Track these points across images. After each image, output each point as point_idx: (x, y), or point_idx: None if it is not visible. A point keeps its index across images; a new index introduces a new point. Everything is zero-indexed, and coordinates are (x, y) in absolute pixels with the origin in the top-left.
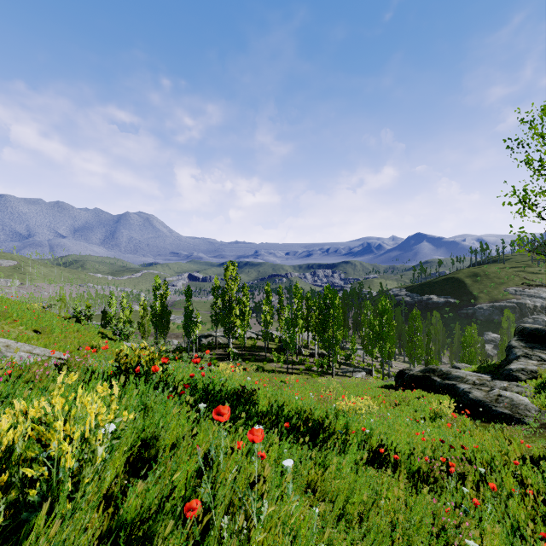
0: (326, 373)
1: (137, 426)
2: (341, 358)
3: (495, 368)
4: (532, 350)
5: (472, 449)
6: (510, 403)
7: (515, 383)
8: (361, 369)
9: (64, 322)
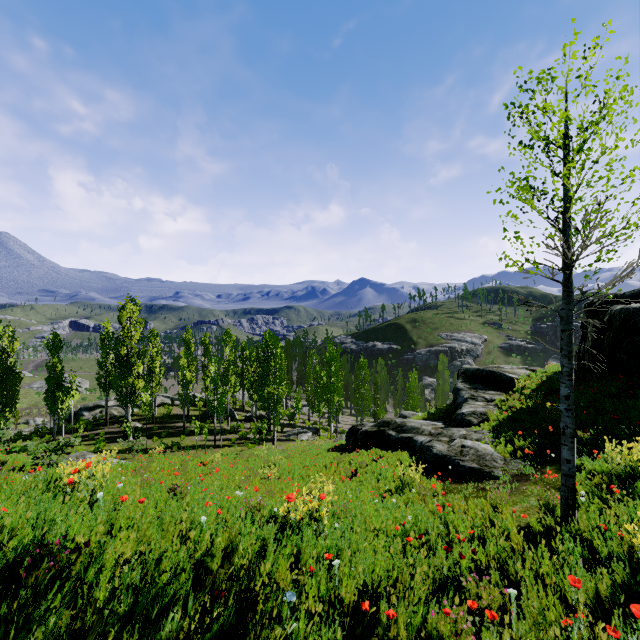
0: (265, 439)
1: None
2: (284, 419)
3: (443, 414)
4: (477, 391)
5: (467, 537)
6: (476, 454)
7: (470, 428)
8: (307, 430)
9: None
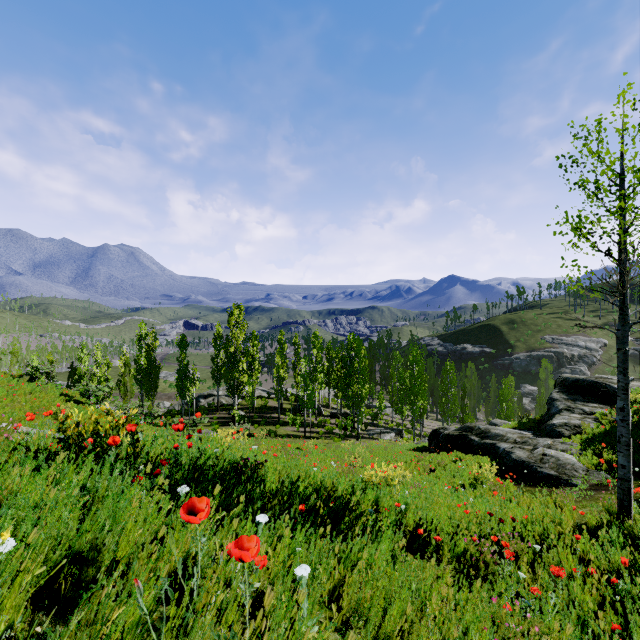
0: (350, 436)
1: (66, 534)
2: (367, 418)
3: (535, 424)
4: (574, 402)
5: (521, 520)
6: (556, 462)
7: (559, 440)
8: (390, 430)
9: (12, 382)
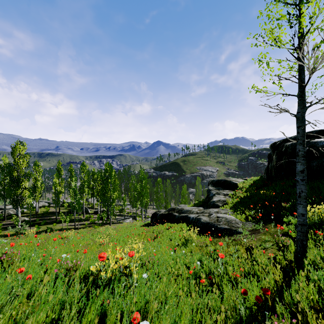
0: (105, 223)
1: None
2: (117, 212)
3: (202, 203)
4: (219, 190)
5: (241, 274)
6: (226, 220)
7: (218, 208)
8: (129, 217)
9: None
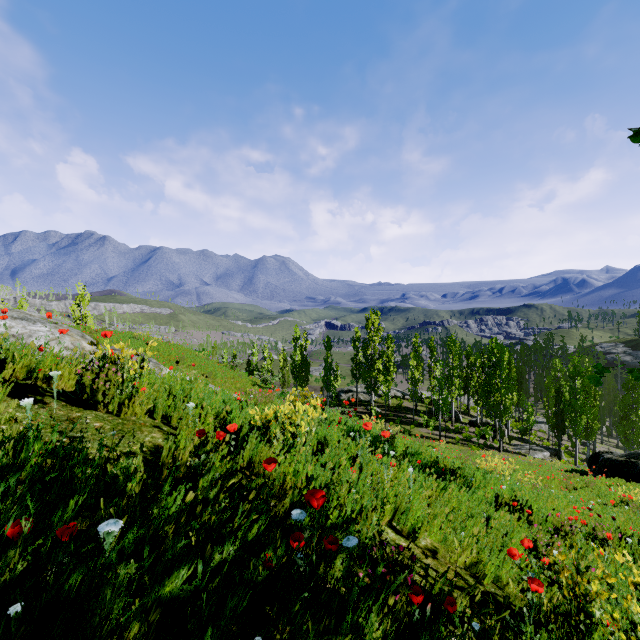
0: (491, 447)
1: (317, 433)
2: (515, 432)
3: None
4: None
5: None
6: None
7: None
8: (542, 448)
9: (222, 369)
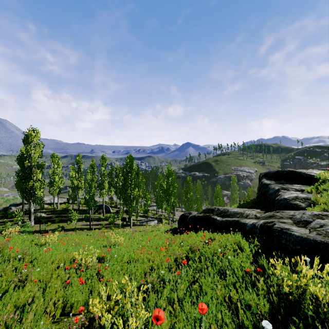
0: (126, 224)
1: None
2: (141, 213)
3: (252, 204)
4: (283, 184)
5: None
6: None
7: (305, 211)
8: (154, 219)
9: None
